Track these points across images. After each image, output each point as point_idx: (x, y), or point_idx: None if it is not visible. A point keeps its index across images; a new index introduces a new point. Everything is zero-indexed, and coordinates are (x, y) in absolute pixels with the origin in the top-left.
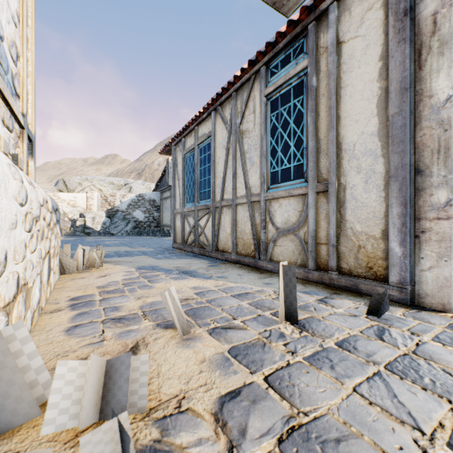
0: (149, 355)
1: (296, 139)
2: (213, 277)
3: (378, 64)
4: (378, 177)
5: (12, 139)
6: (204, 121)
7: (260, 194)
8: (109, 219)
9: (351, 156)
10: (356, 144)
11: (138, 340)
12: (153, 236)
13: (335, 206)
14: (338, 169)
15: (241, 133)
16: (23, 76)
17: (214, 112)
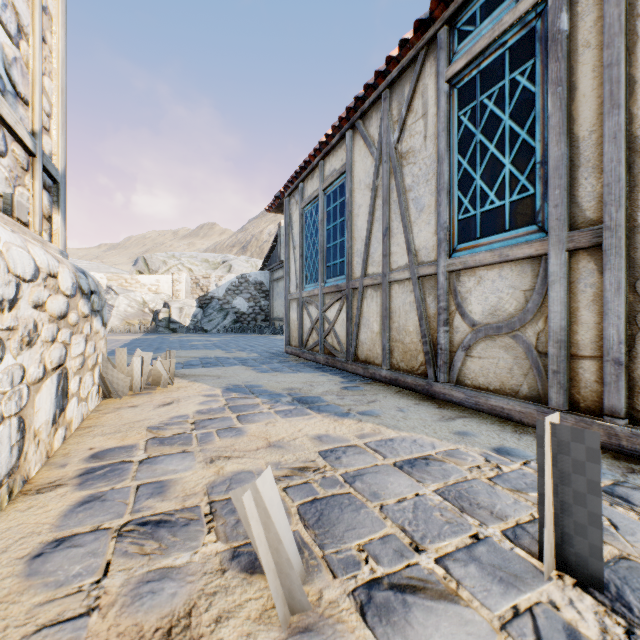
0: None
1: (516, 148)
2: (352, 414)
3: None
4: None
5: (4, 169)
6: (334, 149)
7: (438, 261)
8: (201, 310)
9: None
10: None
11: (174, 618)
12: (260, 333)
13: (622, 276)
14: (630, 195)
15: (398, 158)
16: (33, 67)
17: (351, 131)
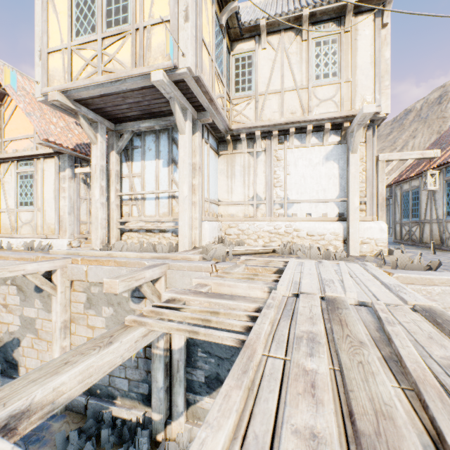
0: None
1: None
2: (416, 250)
3: None
4: None
5: None
6: (414, 179)
7: (442, 219)
8: None
9: None
10: None
11: None
12: None
13: None
14: None
15: (433, 191)
16: None
17: (420, 177)
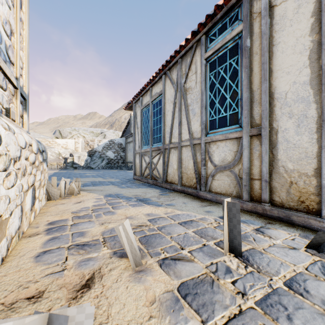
0: (102, 291)
1: (231, 92)
2: (163, 205)
3: (310, 20)
4: (310, 121)
5: (6, 96)
6: (157, 83)
7: (201, 138)
8: (90, 158)
9: (283, 103)
10: (288, 93)
11: (94, 270)
12: (120, 169)
13: (267, 147)
14: (270, 115)
15: (185, 90)
16: (16, 48)
17: (164, 75)
